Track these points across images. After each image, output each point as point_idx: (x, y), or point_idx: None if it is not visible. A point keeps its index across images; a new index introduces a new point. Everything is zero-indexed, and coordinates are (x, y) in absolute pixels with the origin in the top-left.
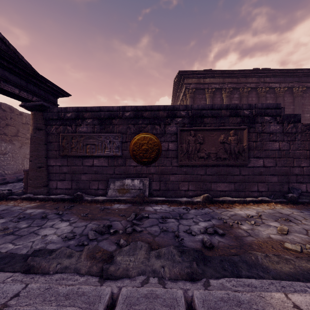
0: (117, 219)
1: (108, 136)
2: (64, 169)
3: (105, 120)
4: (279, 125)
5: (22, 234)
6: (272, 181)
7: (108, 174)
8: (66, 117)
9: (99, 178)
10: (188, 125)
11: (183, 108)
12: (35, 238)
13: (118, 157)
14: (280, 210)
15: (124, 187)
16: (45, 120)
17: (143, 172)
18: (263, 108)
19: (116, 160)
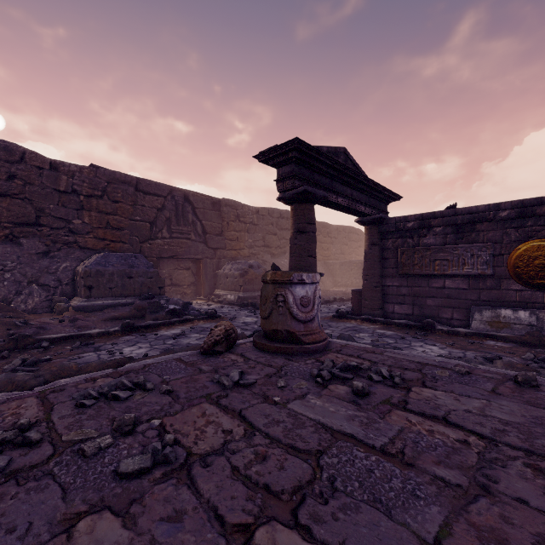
0: (505, 355)
1: (469, 248)
2: (403, 290)
3: (464, 227)
4: None
5: (398, 347)
6: None
7: (468, 300)
8: (405, 228)
9: (453, 304)
10: None
11: None
12: (415, 351)
13: (487, 277)
14: None
15: (499, 319)
16: (380, 234)
17: (534, 300)
18: None
19: (483, 281)
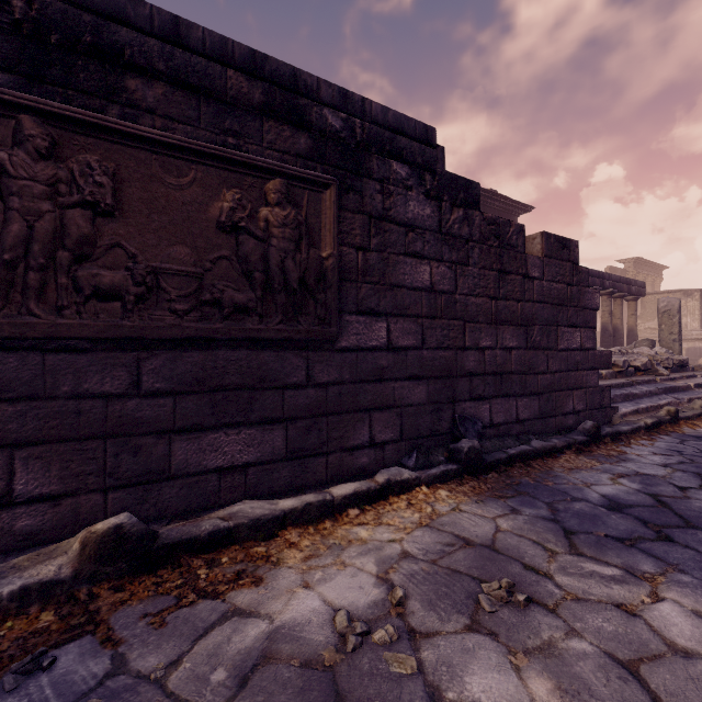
0: None
1: None
2: None
3: None
4: (431, 203)
5: None
6: (413, 400)
7: None
8: None
9: None
10: (6, 78)
11: None
12: None
13: None
14: (458, 525)
15: None
16: None
17: None
18: (387, 126)
19: None
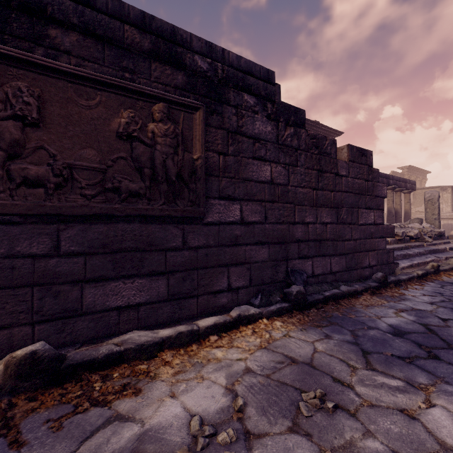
0: None
1: None
2: None
3: None
4: (271, 123)
5: None
6: (259, 259)
7: None
8: None
9: None
10: None
11: None
12: None
13: None
14: (287, 347)
15: None
16: None
17: None
18: (240, 69)
19: None
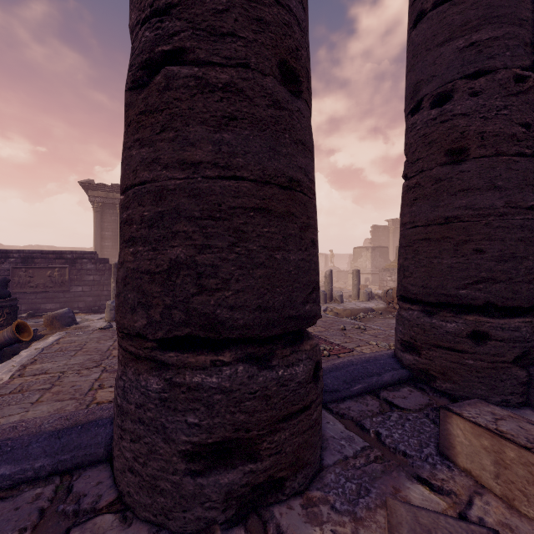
0: None
1: None
2: None
3: None
4: (94, 265)
5: None
6: (89, 300)
7: None
8: None
9: None
10: (21, 264)
11: (16, 252)
12: None
13: None
14: (76, 317)
15: None
16: None
17: None
18: (82, 254)
19: None
